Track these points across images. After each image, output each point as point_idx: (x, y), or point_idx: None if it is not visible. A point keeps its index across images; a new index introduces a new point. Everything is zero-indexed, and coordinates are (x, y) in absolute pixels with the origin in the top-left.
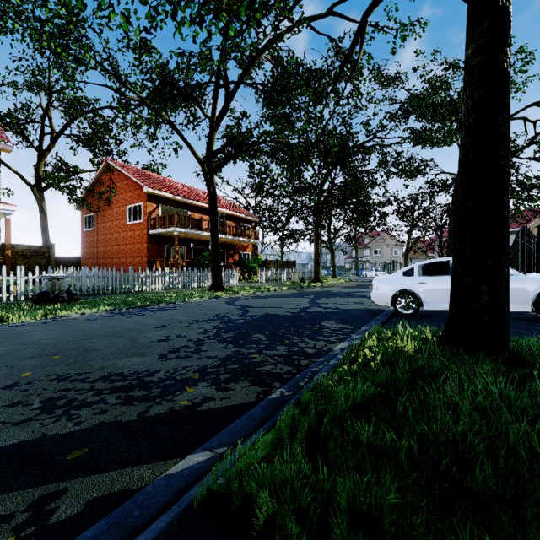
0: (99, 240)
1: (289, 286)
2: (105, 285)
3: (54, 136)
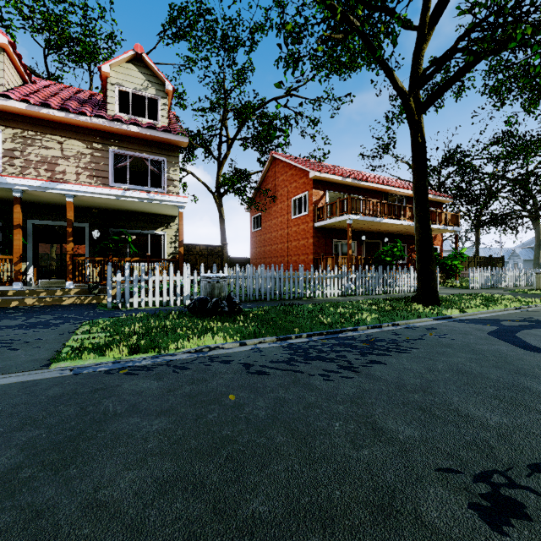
0: (265, 239)
1: None
2: (271, 288)
3: (229, 143)
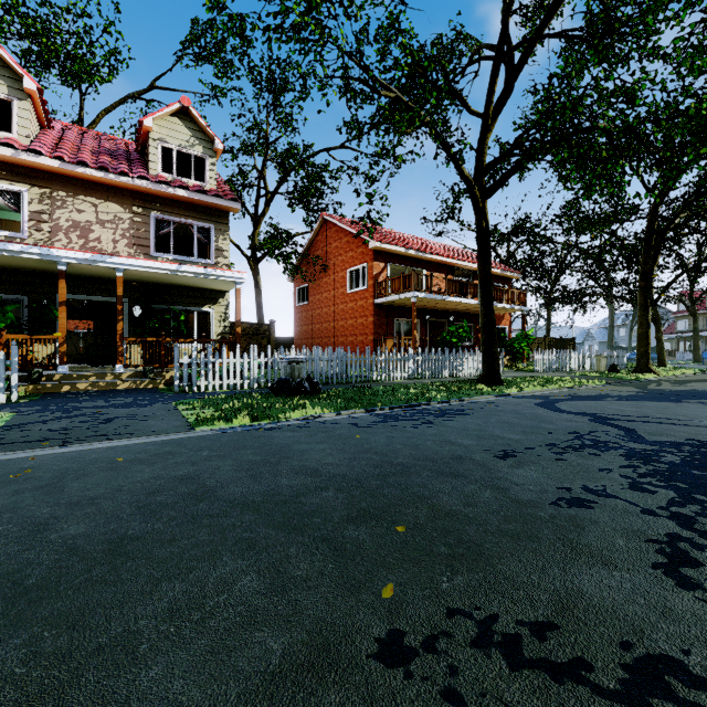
0: (313, 315)
1: (601, 379)
2: (338, 371)
3: (268, 198)
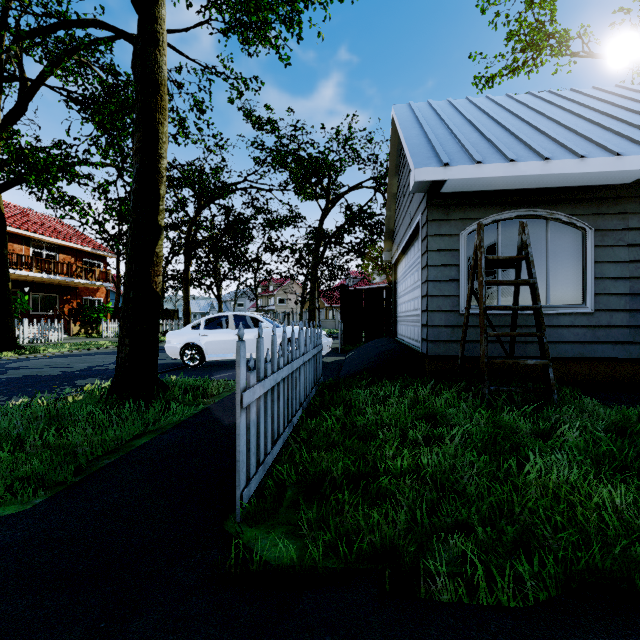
0: None
1: None
2: None
3: None
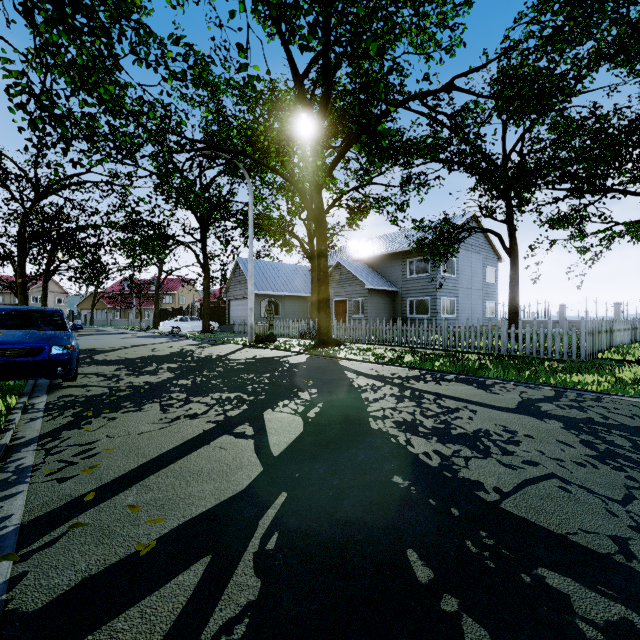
0: None
1: None
2: None
3: None
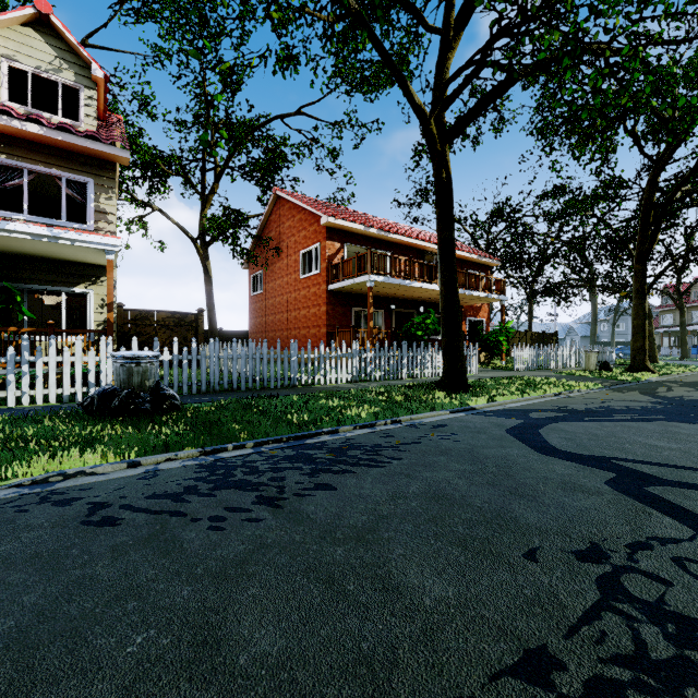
0: (267, 305)
1: (594, 380)
2: (249, 373)
3: (218, 173)
